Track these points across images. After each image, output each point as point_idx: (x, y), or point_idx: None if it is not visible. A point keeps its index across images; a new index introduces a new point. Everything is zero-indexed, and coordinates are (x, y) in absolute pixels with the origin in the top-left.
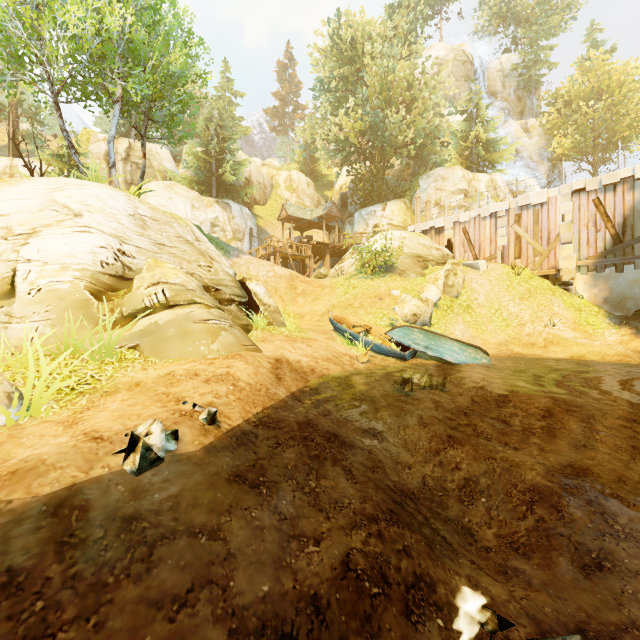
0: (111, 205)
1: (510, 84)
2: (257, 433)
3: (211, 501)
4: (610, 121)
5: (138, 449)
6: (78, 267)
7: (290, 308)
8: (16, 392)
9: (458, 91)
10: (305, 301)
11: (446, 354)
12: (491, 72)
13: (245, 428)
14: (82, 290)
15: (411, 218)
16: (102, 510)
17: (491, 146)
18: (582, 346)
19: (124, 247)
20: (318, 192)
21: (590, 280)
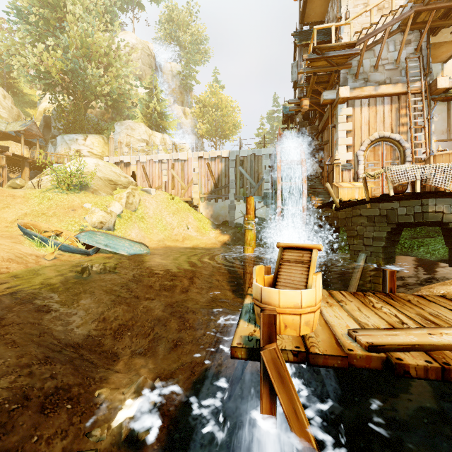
0: None
1: (176, 82)
2: None
3: None
4: (222, 123)
5: None
6: None
7: None
8: None
9: (145, 72)
10: None
11: (121, 249)
12: (166, 69)
13: None
14: None
15: (108, 151)
16: None
17: (164, 117)
18: (198, 240)
19: None
20: (18, 107)
21: (206, 205)
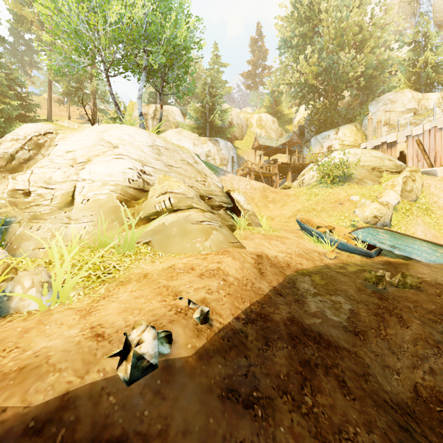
0: (137, 139)
1: None
2: (246, 332)
3: (202, 429)
4: None
5: (129, 358)
6: (113, 183)
7: (263, 212)
8: (46, 283)
9: (404, 28)
10: (275, 207)
11: (414, 253)
12: (437, 5)
13: (235, 326)
14: (114, 199)
15: (361, 138)
16: (89, 429)
17: (440, 68)
18: None
19: (145, 168)
20: (281, 127)
21: None
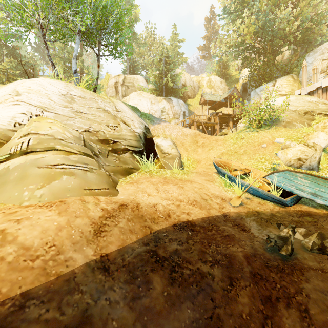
0: (48, 89)
1: None
2: None
3: None
4: None
5: None
6: None
7: (191, 156)
8: None
9: None
10: (203, 151)
11: None
12: None
13: None
14: None
15: (298, 87)
16: None
17: None
18: None
19: (44, 113)
20: (228, 86)
21: None
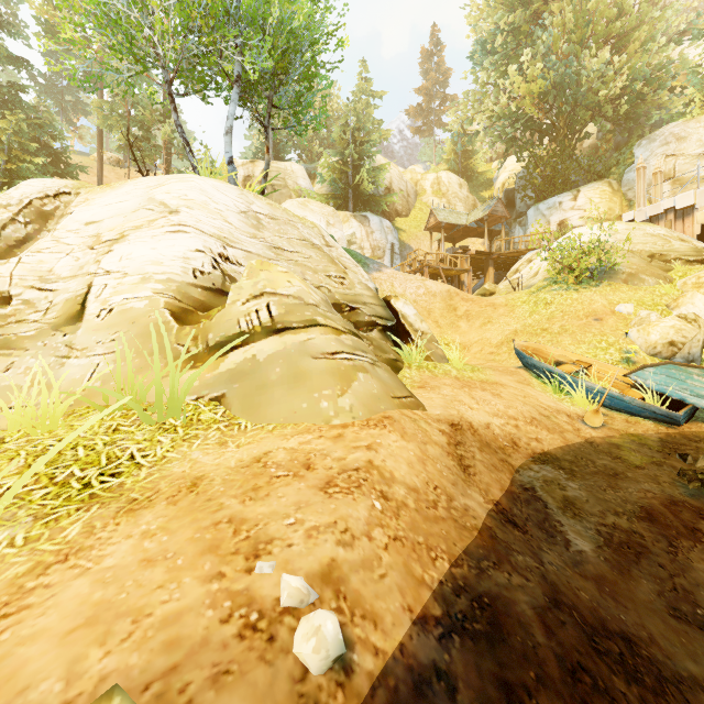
0: (217, 200)
1: None
2: (451, 673)
3: None
4: None
5: None
6: (162, 277)
7: (449, 336)
8: None
9: (695, 11)
10: (470, 326)
11: None
12: None
13: (418, 656)
14: (161, 309)
15: (620, 205)
16: None
17: None
18: None
19: (228, 251)
20: (473, 194)
21: None
